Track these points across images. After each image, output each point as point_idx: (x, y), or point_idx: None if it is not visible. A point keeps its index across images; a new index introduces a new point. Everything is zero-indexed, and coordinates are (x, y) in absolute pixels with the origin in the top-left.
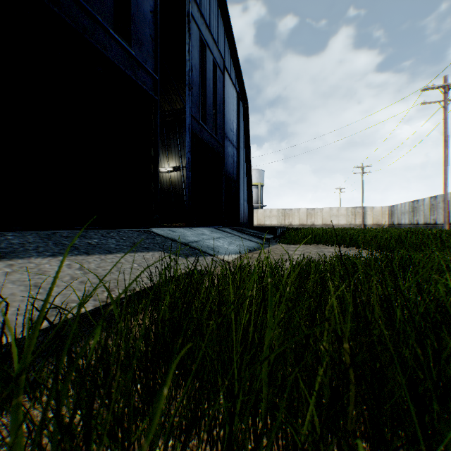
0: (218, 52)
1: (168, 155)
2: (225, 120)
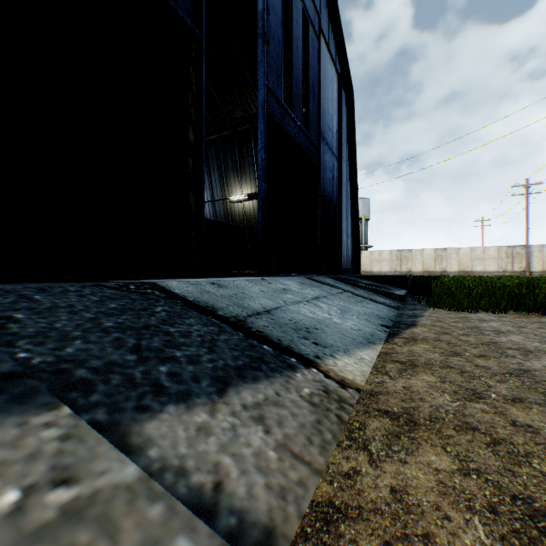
0: (311, 2)
1: (241, 178)
2: (320, 112)
